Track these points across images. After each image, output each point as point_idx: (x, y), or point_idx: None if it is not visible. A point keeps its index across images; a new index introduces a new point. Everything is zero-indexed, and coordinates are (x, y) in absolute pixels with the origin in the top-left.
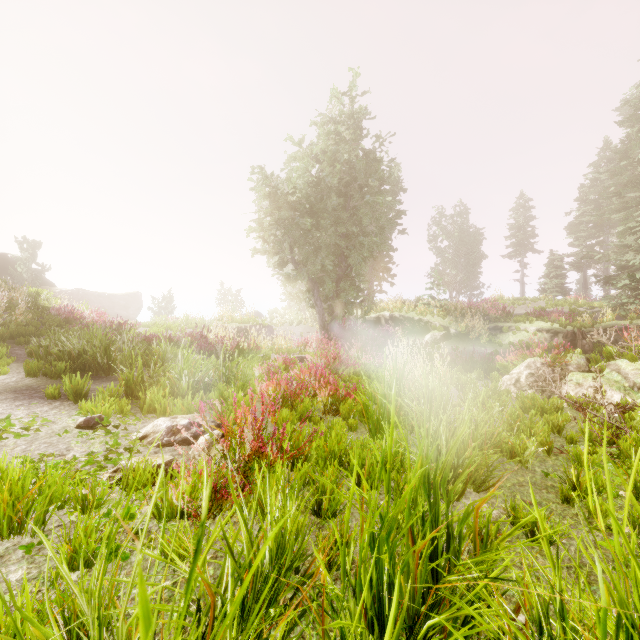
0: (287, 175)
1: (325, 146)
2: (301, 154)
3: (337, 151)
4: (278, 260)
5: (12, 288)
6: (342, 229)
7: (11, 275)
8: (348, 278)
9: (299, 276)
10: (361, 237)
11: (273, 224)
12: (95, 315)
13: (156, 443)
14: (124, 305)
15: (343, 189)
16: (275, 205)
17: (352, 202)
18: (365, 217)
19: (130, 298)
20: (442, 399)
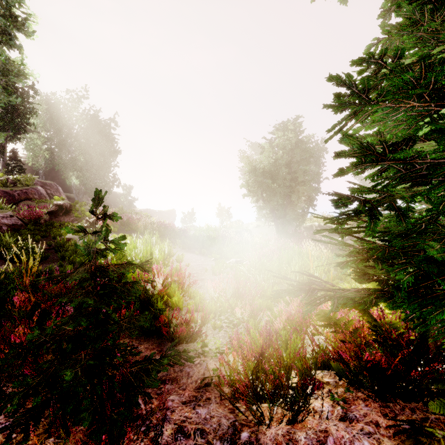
0: (260, 160)
1: (279, 142)
2: (267, 149)
3: (285, 144)
4: (255, 199)
5: (137, 213)
6: (287, 184)
7: (118, 202)
8: (291, 207)
9: (265, 207)
10: (297, 186)
11: (253, 182)
12: (172, 225)
13: (233, 264)
14: (167, 217)
15: (288, 162)
16: (254, 174)
17: (293, 169)
18: (299, 176)
19: (170, 213)
20: (307, 257)
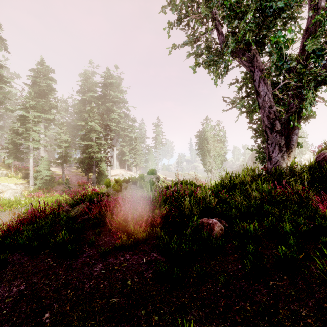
0: None
1: None
2: None
3: None
4: None
5: None
6: None
7: None
8: None
9: None
10: None
11: None
12: None
13: None
14: None
15: None
16: None
17: None
18: None
19: None
20: None
